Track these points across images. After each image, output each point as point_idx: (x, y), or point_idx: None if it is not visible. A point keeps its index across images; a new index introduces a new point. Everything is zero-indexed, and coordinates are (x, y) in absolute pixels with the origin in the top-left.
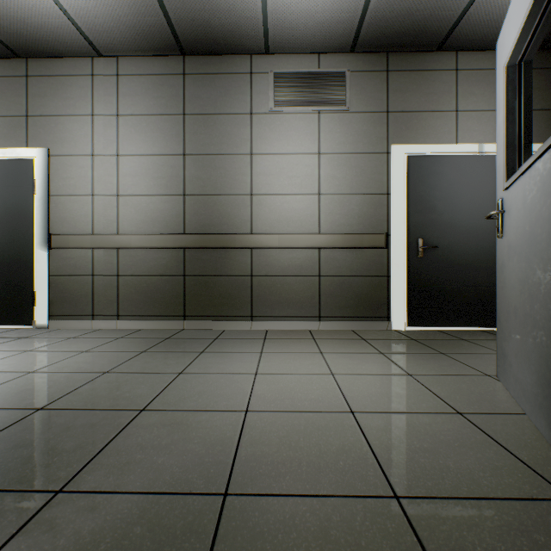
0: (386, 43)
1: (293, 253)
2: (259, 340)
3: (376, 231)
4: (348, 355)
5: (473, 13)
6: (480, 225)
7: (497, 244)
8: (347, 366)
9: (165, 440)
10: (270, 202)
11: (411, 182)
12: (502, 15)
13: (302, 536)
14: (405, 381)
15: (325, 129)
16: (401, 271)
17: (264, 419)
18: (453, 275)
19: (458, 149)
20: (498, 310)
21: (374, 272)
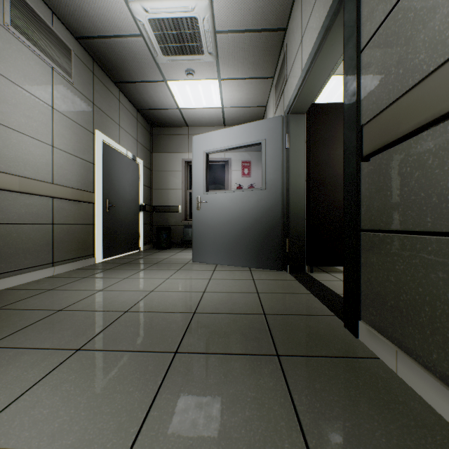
0: (100, 57)
1: (30, 199)
2: (54, 291)
3: (88, 189)
4: (141, 274)
5: (141, 85)
6: (127, 196)
7: (194, 212)
8: (158, 275)
9: (229, 303)
10: (6, 135)
11: (105, 160)
12: (146, 94)
13: (268, 286)
14: (186, 271)
15: (58, 88)
16: (101, 221)
17: (213, 289)
18: (119, 223)
19: (121, 149)
20: (196, 236)
21: (88, 221)
